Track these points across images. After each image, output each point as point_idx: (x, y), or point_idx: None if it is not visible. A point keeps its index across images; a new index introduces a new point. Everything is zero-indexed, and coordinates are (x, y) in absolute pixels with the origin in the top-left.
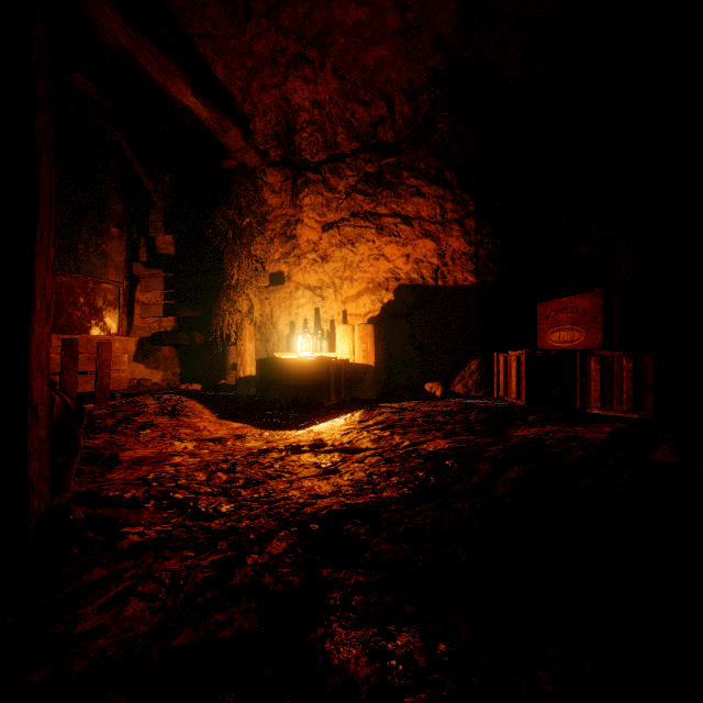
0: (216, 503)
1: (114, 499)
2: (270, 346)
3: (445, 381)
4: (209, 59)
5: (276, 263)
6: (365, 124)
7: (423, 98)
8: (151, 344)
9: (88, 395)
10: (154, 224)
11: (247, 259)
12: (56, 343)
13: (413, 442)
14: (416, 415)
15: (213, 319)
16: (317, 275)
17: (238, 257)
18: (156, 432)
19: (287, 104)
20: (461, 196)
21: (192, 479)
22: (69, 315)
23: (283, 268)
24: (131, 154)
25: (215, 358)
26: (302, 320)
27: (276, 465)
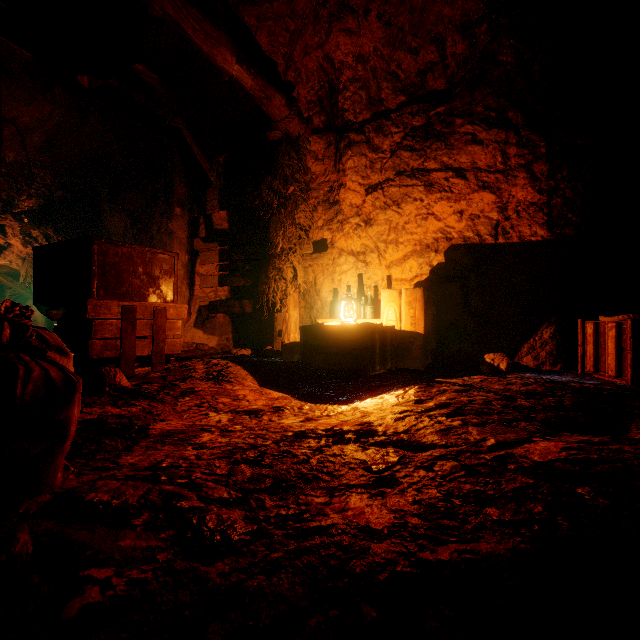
0: (229, 521)
1: (98, 507)
2: (314, 313)
3: (508, 352)
4: (253, 29)
5: (319, 230)
6: (412, 74)
7: (481, 30)
8: (208, 312)
9: (148, 358)
10: (210, 202)
11: (291, 228)
12: (117, 309)
13: (500, 440)
14: (489, 397)
15: (260, 287)
16: (361, 239)
17: (283, 226)
18: (195, 400)
19: (329, 64)
20: (529, 137)
21: (211, 472)
22: (129, 284)
23: (326, 235)
24: (190, 139)
25: (263, 325)
26: (345, 286)
27: (312, 459)
